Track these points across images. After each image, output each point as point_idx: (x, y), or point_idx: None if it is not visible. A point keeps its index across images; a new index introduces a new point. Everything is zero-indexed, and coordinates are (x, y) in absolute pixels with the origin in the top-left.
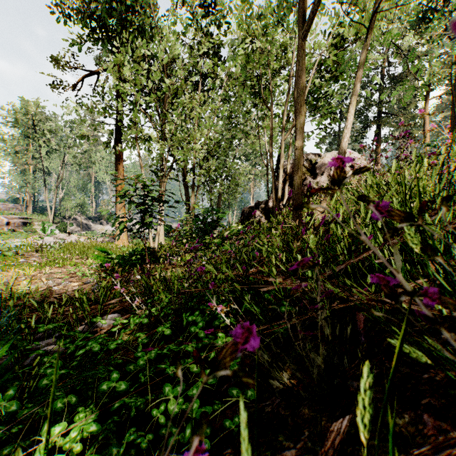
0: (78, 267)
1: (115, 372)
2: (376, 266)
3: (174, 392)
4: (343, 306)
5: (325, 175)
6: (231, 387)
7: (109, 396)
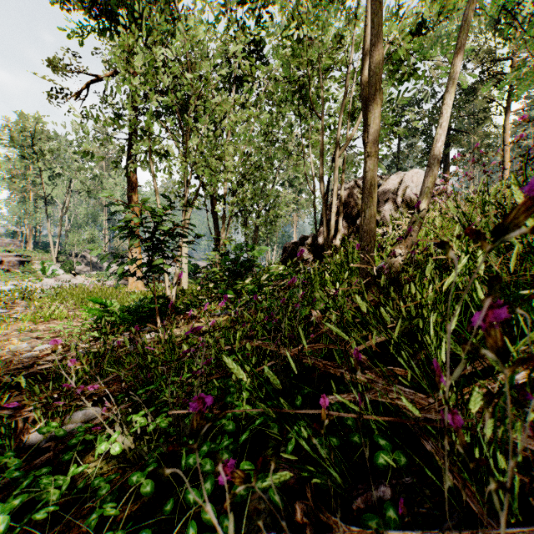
0: (66, 323)
1: None
2: None
3: None
4: None
5: (389, 202)
6: None
7: None
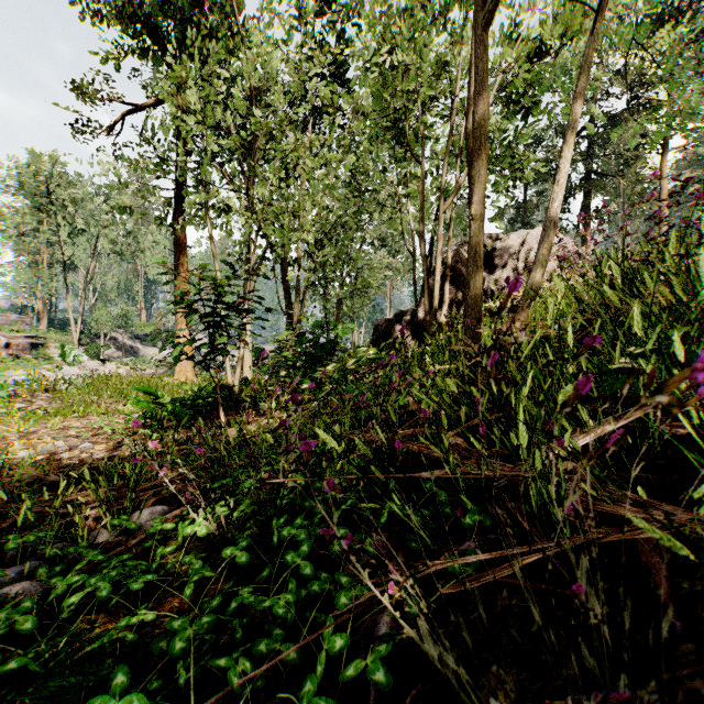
0: (108, 418)
1: (120, 669)
2: (655, 438)
3: None
4: (616, 537)
5: (508, 269)
6: None
7: None
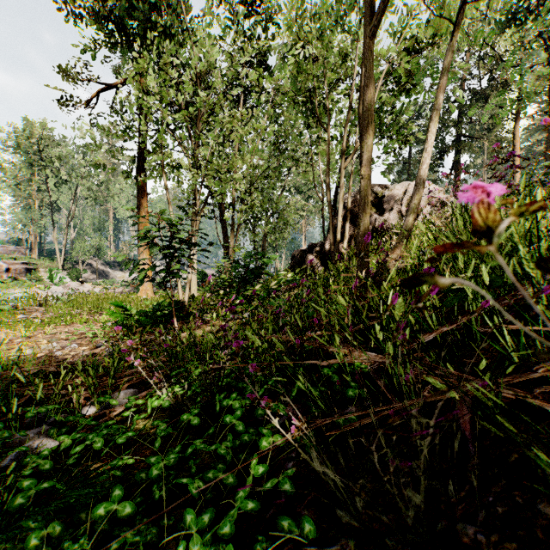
0: (89, 326)
1: (117, 487)
2: (478, 336)
3: (198, 523)
4: (439, 397)
5: (394, 211)
6: (280, 515)
7: (110, 519)
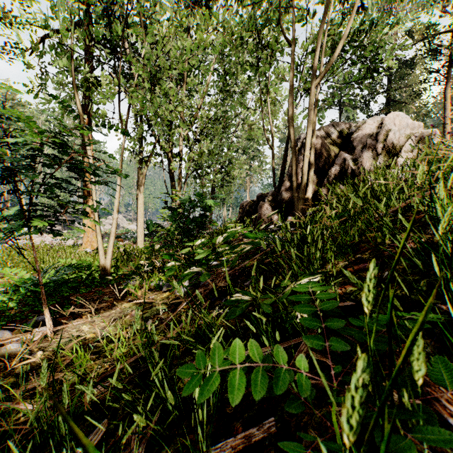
0: None
1: None
2: None
3: None
4: None
5: (368, 149)
6: None
7: None
